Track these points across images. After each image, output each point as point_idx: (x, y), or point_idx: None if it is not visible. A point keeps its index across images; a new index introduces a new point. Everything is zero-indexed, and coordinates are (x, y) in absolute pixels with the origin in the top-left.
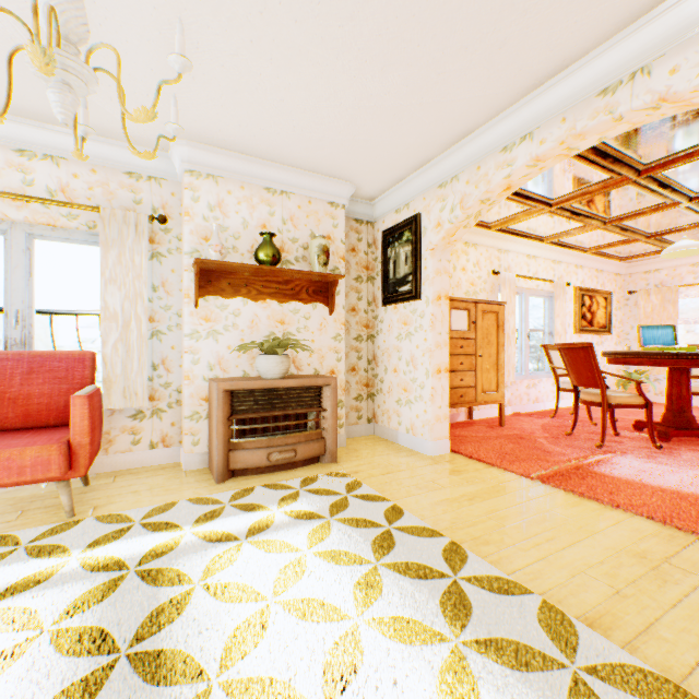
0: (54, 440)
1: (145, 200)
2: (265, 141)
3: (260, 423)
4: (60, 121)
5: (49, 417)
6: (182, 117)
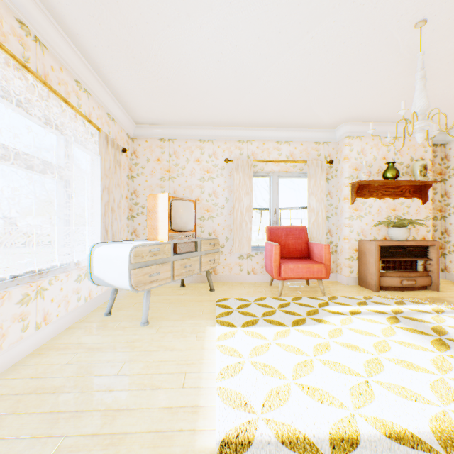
0: (316, 262)
1: (321, 154)
2: (396, 114)
3: (390, 264)
4: (419, 143)
5: (296, 254)
6: (357, 113)
